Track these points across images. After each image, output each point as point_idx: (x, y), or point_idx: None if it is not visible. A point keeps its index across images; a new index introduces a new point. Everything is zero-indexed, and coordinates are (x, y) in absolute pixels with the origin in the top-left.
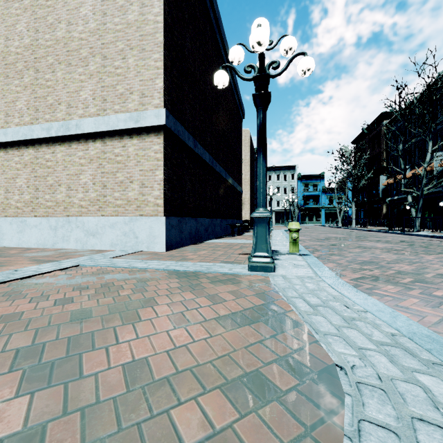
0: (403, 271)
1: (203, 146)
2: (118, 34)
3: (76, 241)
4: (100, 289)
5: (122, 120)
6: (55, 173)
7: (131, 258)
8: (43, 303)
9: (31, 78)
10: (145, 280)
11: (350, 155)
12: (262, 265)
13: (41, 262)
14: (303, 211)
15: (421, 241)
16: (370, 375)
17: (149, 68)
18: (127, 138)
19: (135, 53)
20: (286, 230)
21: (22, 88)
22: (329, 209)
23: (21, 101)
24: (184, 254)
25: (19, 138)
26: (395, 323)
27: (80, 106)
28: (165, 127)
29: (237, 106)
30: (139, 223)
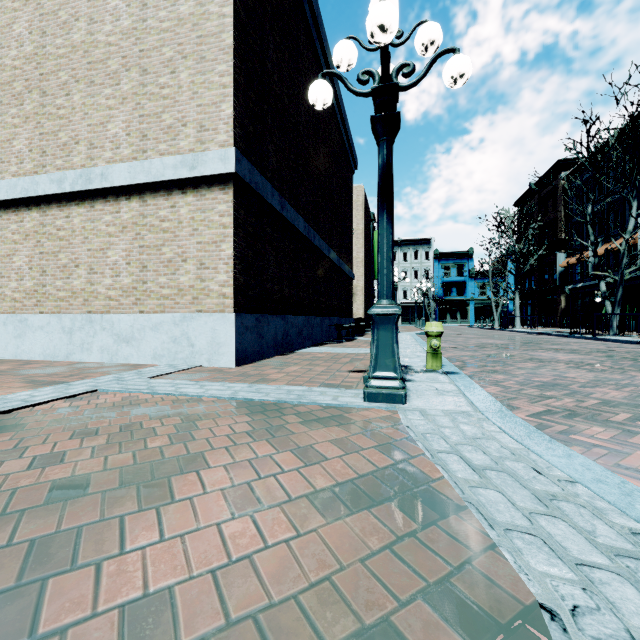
0: (611, 401)
1: (295, 207)
2: (164, 35)
3: (101, 350)
4: (118, 435)
5: (171, 167)
6: (70, 247)
7: (182, 378)
8: (14, 463)
9: (35, 105)
10: (196, 418)
11: (512, 222)
12: (387, 392)
13: (41, 385)
14: (442, 305)
15: (624, 351)
16: (615, 634)
17: (211, 87)
18: (178, 193)
19: (190, 64)
20: (419, 332)
21: (22, 120)
22: (480, 302)
23: (20, 139)
24: (264, 371)
25: (17, 195)
26: (633, 508)
27: (108, 146)
28: (235, 177)
29: (345, 151)
30: (196, 324)
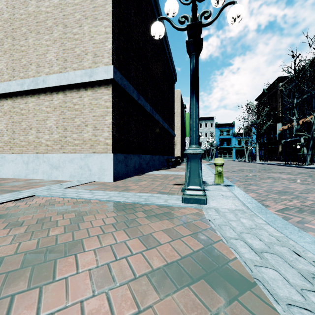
0: None
1: (145, 99)
2: (75, 7)
3: (43, 173)
4: (35, 225)
5: (79, 76)
6: (27, 119)
7: (83, 188)
8: None
9: (9, 45)
10: (85, 213)
11: (255, 108)
12: (195, 197)
13: (5, 192)
14: (219, 150)
15: None
16: None
17: (100, 33)
18: (83, 90)
19: (89, 22)
20: (208, 163)
21: (2, 53)
22: (238, 148)
23: (1, 63)
24: (128, 184)
25: (0, 92)
26: None
27: (46, 66)
28: (113, 81)
29: (171, 72)
30: (92, 159)
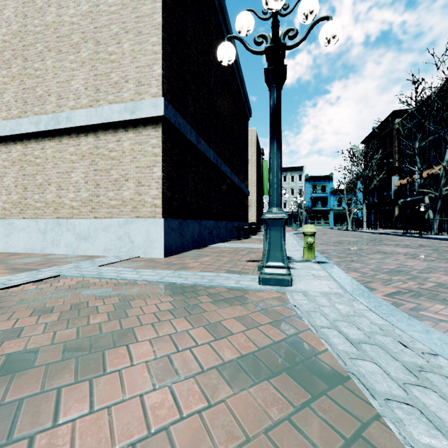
0: (444, 283)
1: (207, 143)
2: (112, 16)
3: (67, 245)
4: (69, 312)
5: (117, 112)
6: (44, 171)
7: (124, 266)
8: None
9: (19, 68)
10: (131, 298)
11: (361, 155)
12: (277, 277)
13: (19, 271)
14: (311, 213)
15: (444, 246)
16: None
17: (146, 53)
18: (122, 131)
19: (130, 37)
20: (295, 233)
21: (10, 79)
22: (337, 211)
23: (8, 93)
24: (184, 261)
25: (6, 133)
26: None
27: (71, 97)
28: (163, 119)
29: (243, 104)
30: (135, 226)
